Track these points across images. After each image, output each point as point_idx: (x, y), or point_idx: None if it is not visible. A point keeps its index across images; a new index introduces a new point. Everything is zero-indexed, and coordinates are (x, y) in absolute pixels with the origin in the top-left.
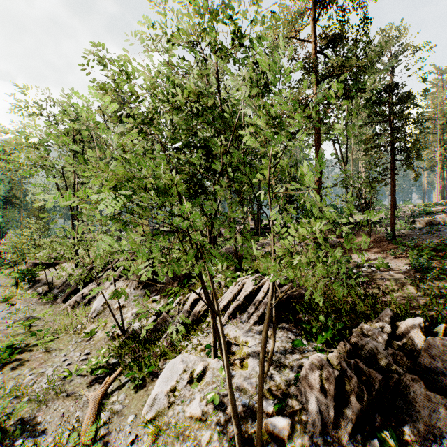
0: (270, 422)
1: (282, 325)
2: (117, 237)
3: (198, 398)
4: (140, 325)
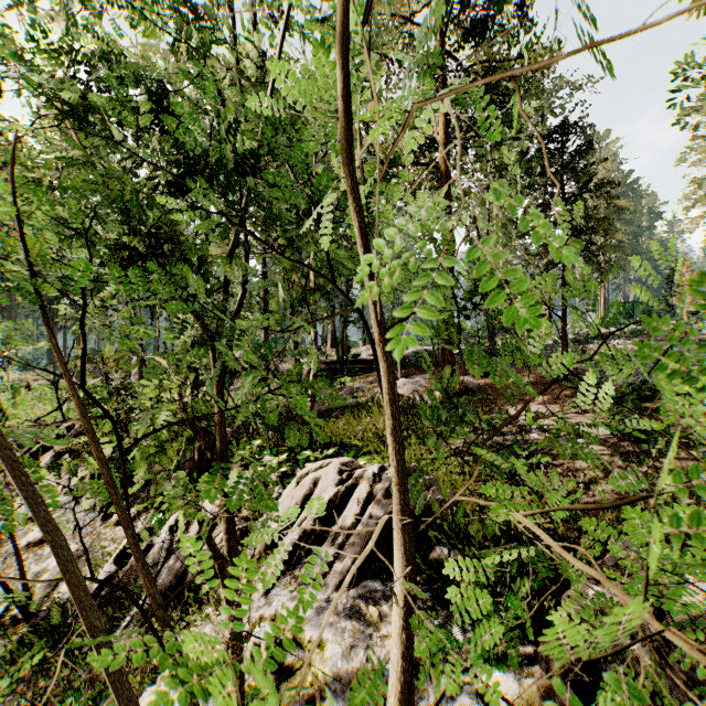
0: None
1: None
2: (77, 380)
3: None
4: None
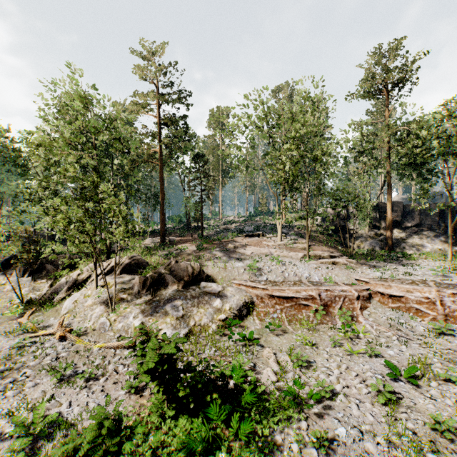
0: (121, 295)
1: (131, 274)
2: None
3: (90, 299)
4: (35, 295)
